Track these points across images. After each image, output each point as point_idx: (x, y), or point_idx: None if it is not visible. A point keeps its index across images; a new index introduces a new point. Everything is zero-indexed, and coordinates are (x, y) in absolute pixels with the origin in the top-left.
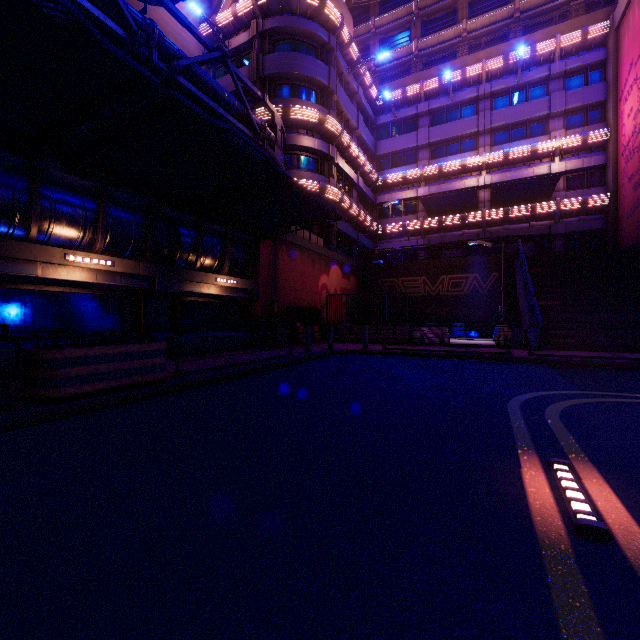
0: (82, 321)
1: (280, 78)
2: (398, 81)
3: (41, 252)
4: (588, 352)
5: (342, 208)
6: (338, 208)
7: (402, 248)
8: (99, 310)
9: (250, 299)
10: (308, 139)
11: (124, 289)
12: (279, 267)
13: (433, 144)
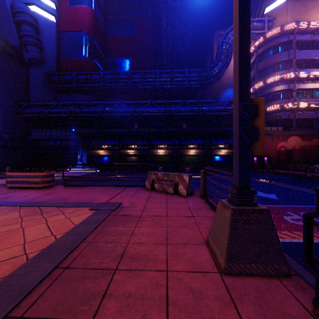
0: (193, 161)
1: (264, 69)
2: None
3: (186, 150)
4: None
5: (303, 108)
6: (300, 108)
7: None
8: (196, 159)
9: None
10: (275, 88)
11: (200, 155)
12: None
13: None
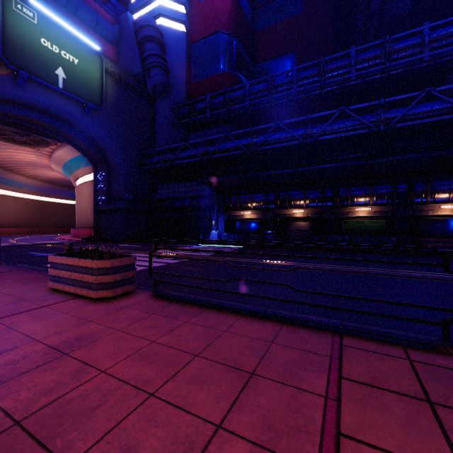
0: (450, 230)
1: None
2: None
3: (430, 206)
4: None
5: None
6: None
7: None
8: None
9: None
10: None
11: None
12: None
13: None
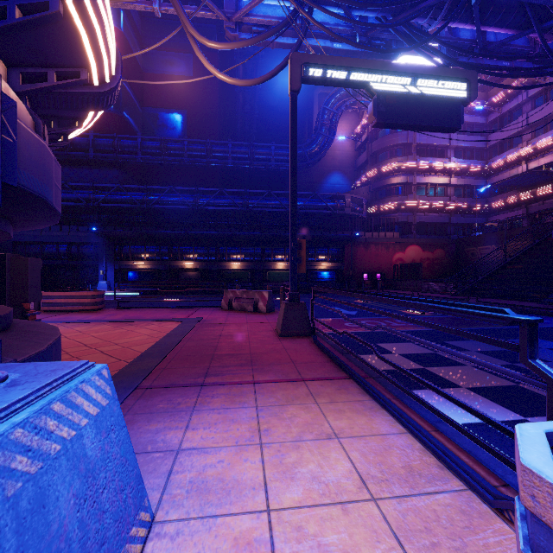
0: (283, 278)
1: (379, 151)
2: (508, 78)
3: (272, 263)
4: (472, 297)
5: (424, 208)
6: (421, 209)
7: (506, 219)
8: (287, 275)
9: (341, 270)
10: (392, 179)
11: None
12: (357, 254)
13: (534, 125)
